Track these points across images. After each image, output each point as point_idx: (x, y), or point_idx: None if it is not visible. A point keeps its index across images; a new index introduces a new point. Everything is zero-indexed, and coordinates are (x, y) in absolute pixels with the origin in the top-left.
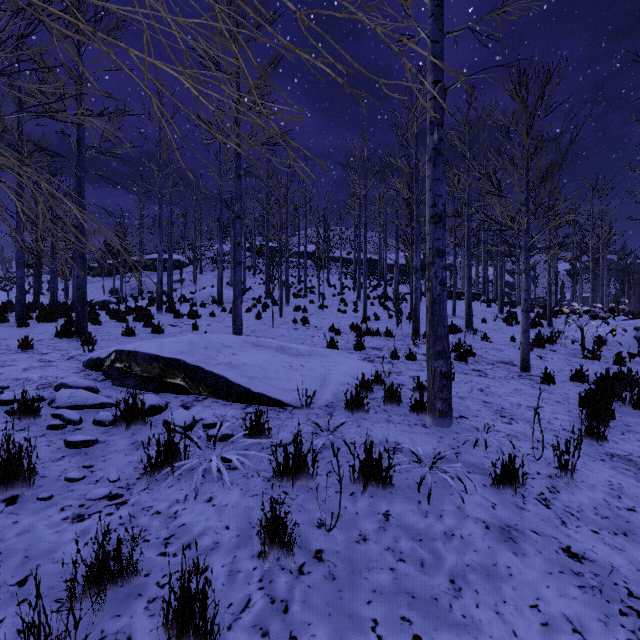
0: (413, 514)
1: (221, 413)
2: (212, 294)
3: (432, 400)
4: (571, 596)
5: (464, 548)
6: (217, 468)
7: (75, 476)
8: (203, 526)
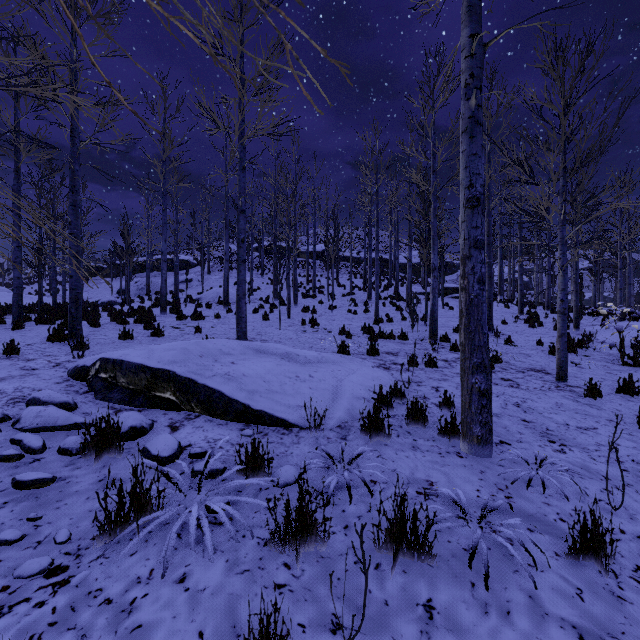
0: (467, 607)
1: (214, 436)
2: (219, 294)
3: (468, 423)
4: None
5: None
6: (199, 522)
7: (9, 537)
8: (166, 630)
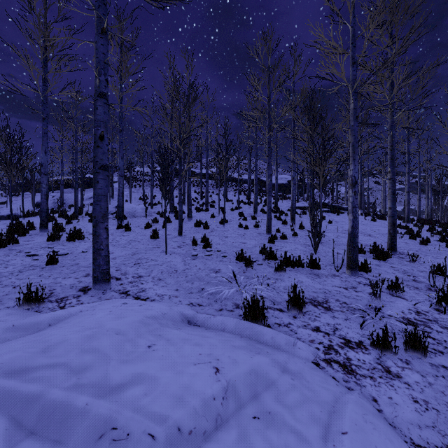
0: None
1: None
2: None
3: None
4: None
5: None
6: None
7: None
8: None
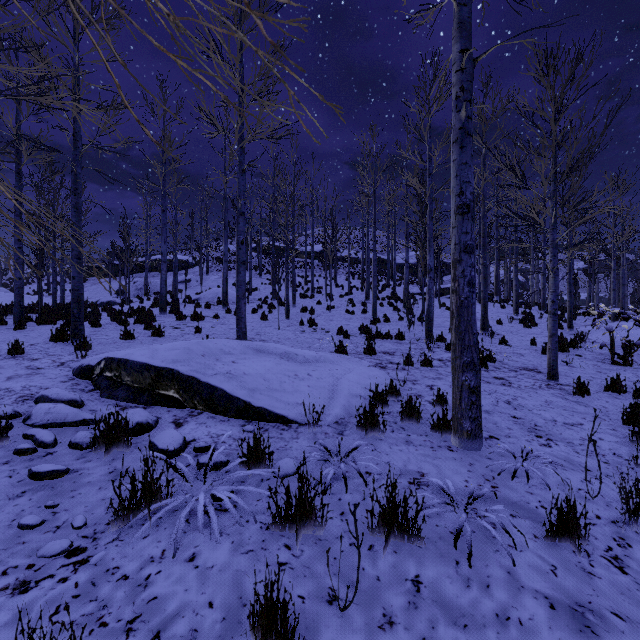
0: (451, 582)
1: (217, 432)
2: (217, 295)
3: (459, 419)
4: None
5: None
6: (205, 509)
7: (30, 522)
8: (179, 601)
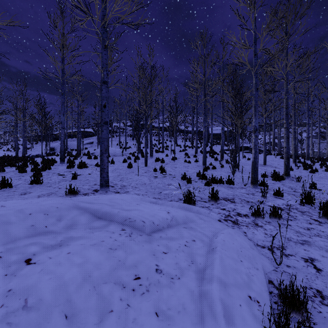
0: None
1: None
2: None
3: None
4: None
5: None
6: None
7: None
8: None
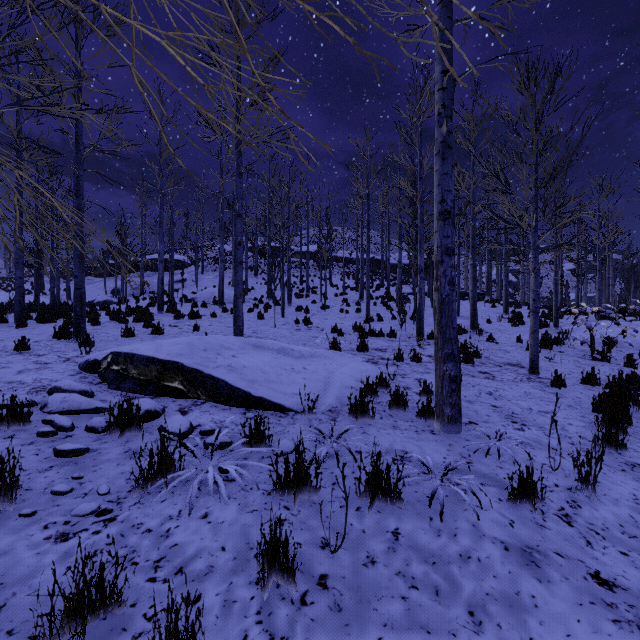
0: (425, 533)
1: (220, 418)
2: (214, 294)
3: (440, 405)
4: (606, 633)
5: (482, 573)
6: (214, 480)
7: (62, 489)
8: (197, 547)
